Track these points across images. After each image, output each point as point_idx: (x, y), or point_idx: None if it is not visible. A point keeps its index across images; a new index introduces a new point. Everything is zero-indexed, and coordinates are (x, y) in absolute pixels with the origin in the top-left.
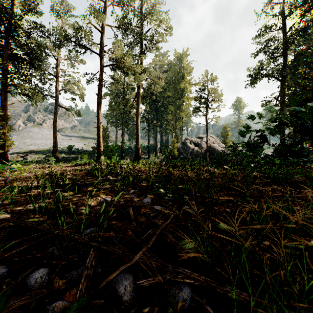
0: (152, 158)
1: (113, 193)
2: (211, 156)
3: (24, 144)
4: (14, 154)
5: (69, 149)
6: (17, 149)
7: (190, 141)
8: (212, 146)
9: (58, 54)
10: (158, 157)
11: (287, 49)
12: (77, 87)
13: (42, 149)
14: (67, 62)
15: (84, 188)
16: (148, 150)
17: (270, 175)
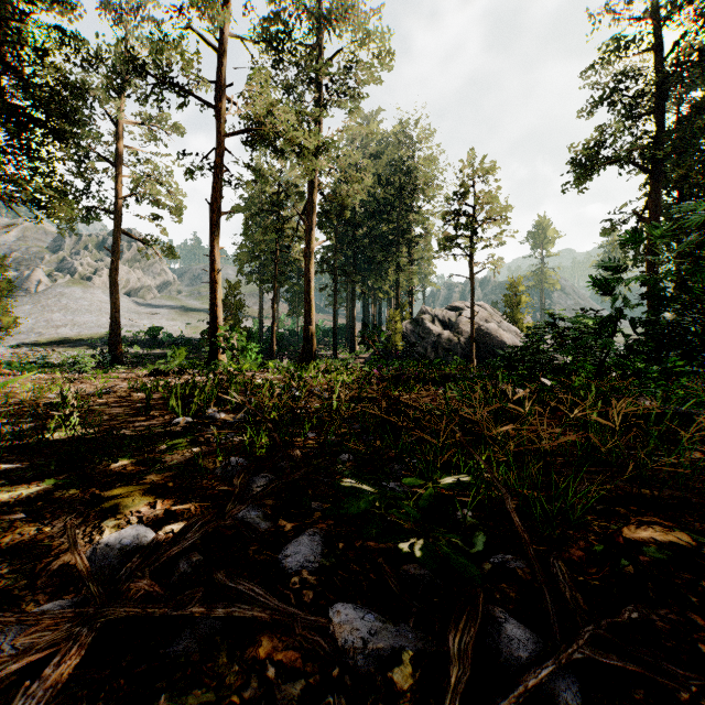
0: (343, 356)
1: (186, 492)
2: (481, 352)
3: (47, 323)
4: (23, 347)
5: (151, 335)
6: (30, 337)
7: (431, 316)
8: (486, 329)
9: (121, 111)
10: (358, 354)
11: (667, 96)
12: (167, 191)
13: (89, 335)
14: (145, 133)
15: (99, 460)
16: (334, 339)
17: (699, 409)
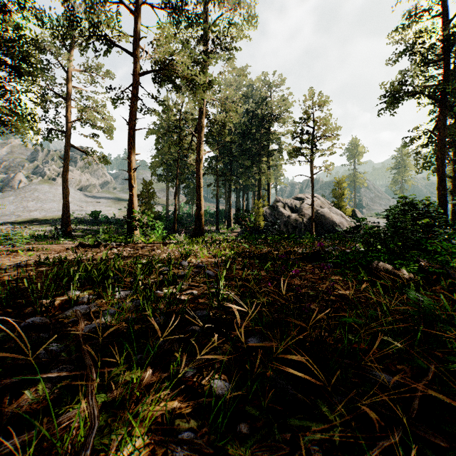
0: (223, 231)
1: None
2: (318, 228)
3: (24, 209)
4: (6, 224)
5: (93, 217)
6: (11, 218)
7: (283, 203)
8: (321, 213)
9: (70, 62)
10: (233, 229)
11: (452, 48)
12: (102, 117)
13: (52, 217)
14: (87, 78)
15: None
16: (217, 219)
17: None
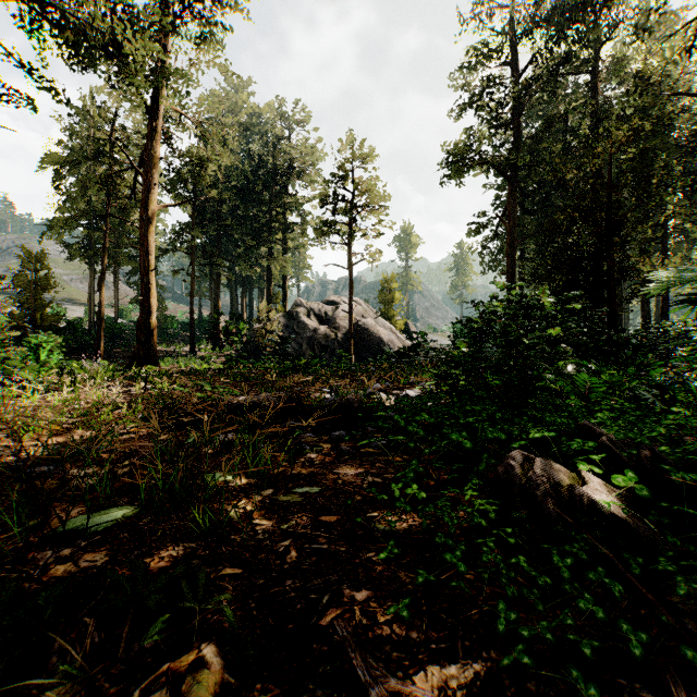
0: (204, 353)
1: None
2: (359, 349)
3: None
4: None
5: None
6: None
7: (306, 309)
8: (363, 325)
9: None
10: (223, 350)
11: (523, 110)
12: None
13: None
14: None
15: None
16: (191, 333)
17: None
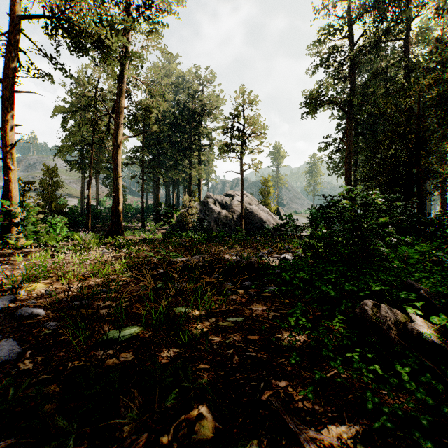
0: (150, 227)
1: None
2: (247, 225)
3: None
4: None
5: None
6: None
7: (213, 199)
8: (250, 209)
9: None
10: (161, 226)
11: (357, 67)
12: None
13: None
14: None
15: None
16: (142, 215)
17: None
